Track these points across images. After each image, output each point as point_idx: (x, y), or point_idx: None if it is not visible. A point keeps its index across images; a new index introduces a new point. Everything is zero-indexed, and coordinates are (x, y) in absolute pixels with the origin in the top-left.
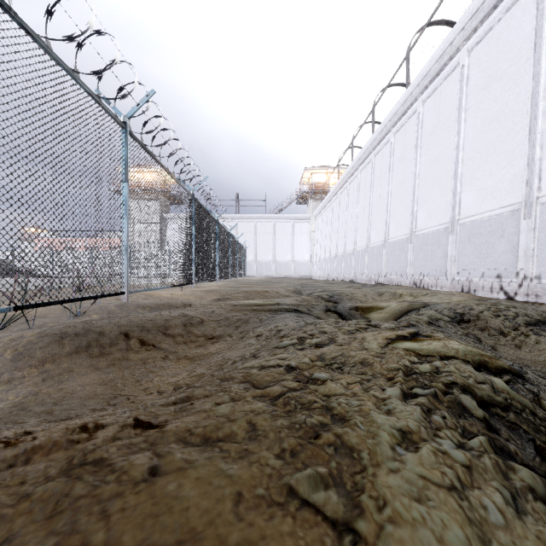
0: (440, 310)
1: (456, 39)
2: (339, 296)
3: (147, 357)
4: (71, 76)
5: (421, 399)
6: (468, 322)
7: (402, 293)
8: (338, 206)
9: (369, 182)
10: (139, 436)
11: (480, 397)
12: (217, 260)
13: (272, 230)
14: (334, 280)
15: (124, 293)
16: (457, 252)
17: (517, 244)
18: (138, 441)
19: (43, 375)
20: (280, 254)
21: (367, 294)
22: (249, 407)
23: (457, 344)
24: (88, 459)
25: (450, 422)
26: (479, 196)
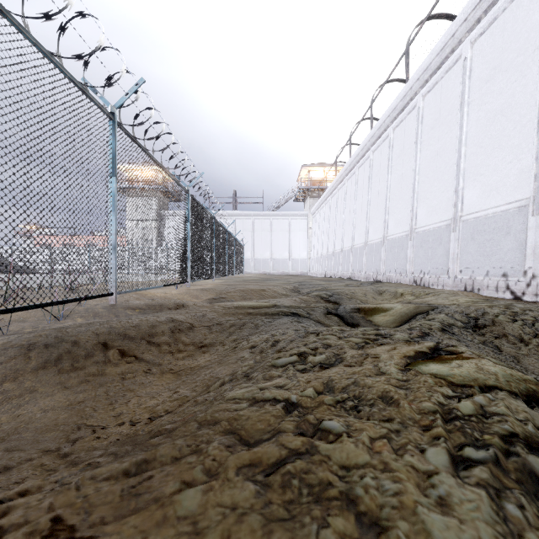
0: (451, 313)
1: (459, 31)
2: (339, 295)
3: (126, 372)
4: (49, 59)
5: (480, 472)
6: (484, 327)
7: (403, 291)
8: (335, 203)
9: (367, 178)
10: None
11: None
12: (213, 258)
13: (270, 227)
14: (332, 277)
15: (112, 294)
16: (460, 250)
17: (525, 241)
18: None
19: None
20: (277, 251)
21: (367, 293)
22: (230, 495)
23: (491, 365)
24: None
25: (532, 515)
26: (483, 192)
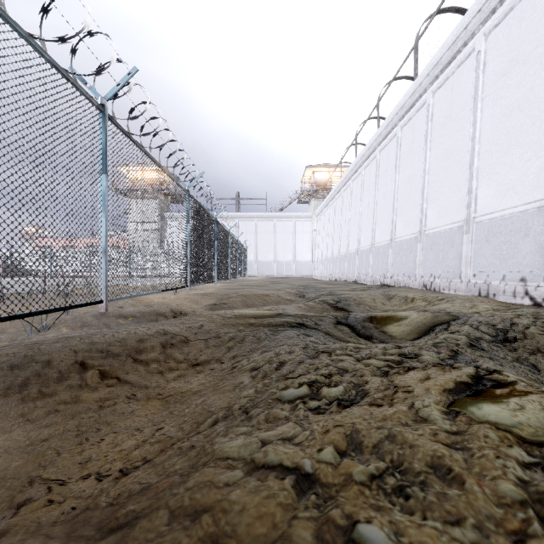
0: (476, 325)
1: (472, 23)
2: (347, 301)
3: (105, 398)
4: (26, 40)
5: None
6: (514, 341)
7: (413, 297)
8: (340, 205)
9: (374, 179)
10: None
11: None
12: (215, 261)
13: (273, 229)
14: (337, 280)
15: (102, 302)
16: (473, 253)
17: None
18: None
19: None
20: (281, 254)
21: (375, 298)
22: None
23: None
24: None
25: None
26: (499, 192)
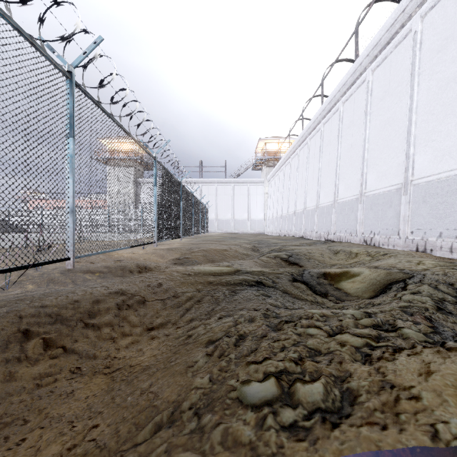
0: (434, 284)
1: (409, 6)
2: (298, 256)
3: (45, 373)
4: None
5: None
6: None
7: (357, 251)
8: (289, 171)
9: (318, 148)
10: None
11: None
12: (180, 219)
13: (231, 192)
14: (286, 236)
15: (69, 259)
16: (411, 212)
17: None
18: None
19: None
20: (238, 213)
21: (323, 253)
22: None
23: None
24: None
25: None
26: (435, 157)
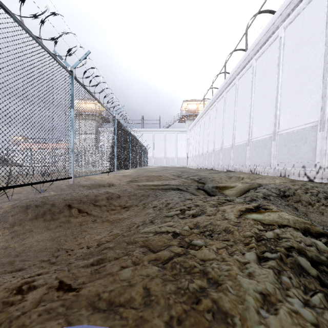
0: (270, 189)
1: (277, 21)
2: (205, 179)
3: (82, 221)
4: (36, 40)
5: (271, 263)
6: (288, 196)
7: (243, 177)
8: (203, 124)
9: (223, 109)
10: (59, 299)
11: (311, 258)
12: (130, 156)
13: (164, 138)
14: (201, 168)
15: (71, 178)
16: (277, 152)
17: (315, 147)
18: (57, 306)
19: (12, 234)
20: (168, 153)
21: (222, 178)
22: (145, 271)
23: (287, 215)
24: (12, 326)
25: (295, 282)
26: (291, 117)
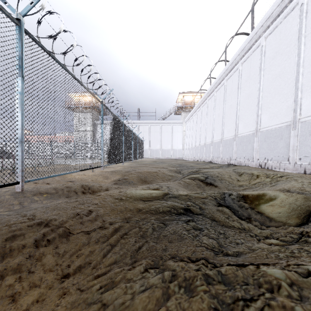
0: None
1: None
2: (212, 177)
3: None
4: None
5: None
6: None
7: (258, 174)
8: (200, 115)
9: (223, 97)
10: None
11: None
12: (122, 149)
13: (159, 130)
14: (198, 161)
15: (18, 183)
16: (299, 143)
17: None
18: None
19: None
20: (164, 145)
21: (231, 175)
22: None
23: None
24: None
25: None
26: None
